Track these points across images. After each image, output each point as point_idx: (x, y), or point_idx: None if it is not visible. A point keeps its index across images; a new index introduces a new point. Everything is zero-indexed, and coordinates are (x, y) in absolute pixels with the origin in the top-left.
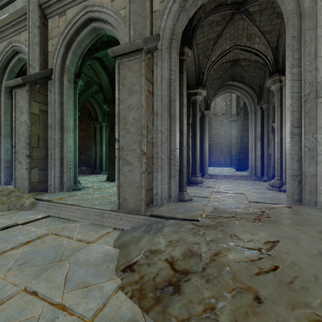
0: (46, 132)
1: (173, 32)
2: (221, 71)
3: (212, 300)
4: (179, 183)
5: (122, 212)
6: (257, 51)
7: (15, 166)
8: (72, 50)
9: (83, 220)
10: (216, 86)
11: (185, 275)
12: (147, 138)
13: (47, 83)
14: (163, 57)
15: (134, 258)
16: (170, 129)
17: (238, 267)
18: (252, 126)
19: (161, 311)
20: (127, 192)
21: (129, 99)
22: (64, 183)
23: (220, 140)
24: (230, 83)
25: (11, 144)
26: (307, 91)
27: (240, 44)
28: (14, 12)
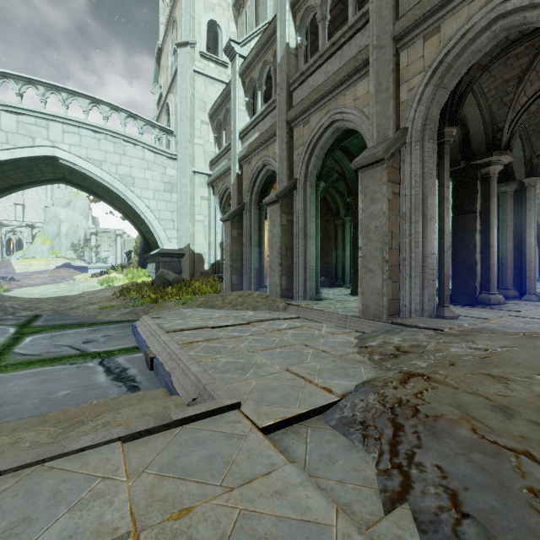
0: (292, 241)
1: (427, 117)
2: None
3: (417, 362)
4: (438, 297)
5: (363, 318)
6: None
7: (269, 274)
8: (315, 154)
9: (328, 322)
10: None
11: (405, 353)
12: (392, 244)
13: (292, 193)
14: (413, 150)
15: (369, 343)
16: (423, 231)
17: (453, 354)
18: None
19: (380, 362)
20: (368, 299)
21: (370, 208)
22: (307, 292)
23: None
24: None
25: (258, 253)
26: None
27: None
28: (266, 131)
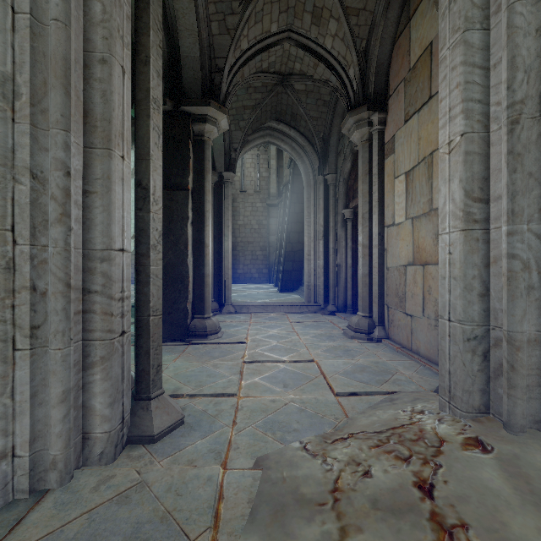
0: None
1: None
2: (257, 92)
3: None
4: (136, 373)
5: None
6: (329, 54)
7: None
8: None
9: None
10: (247, 124)
11: None
12: None
13: None
14: None
15: None
16: (88, 172)
17: None
18: (310, 212)
19: None
20: None
21: None
22: None
23: (251, 237)
24: (274, 125)
25: None
26: (519, 93)
27: (299, 29)
28: None
